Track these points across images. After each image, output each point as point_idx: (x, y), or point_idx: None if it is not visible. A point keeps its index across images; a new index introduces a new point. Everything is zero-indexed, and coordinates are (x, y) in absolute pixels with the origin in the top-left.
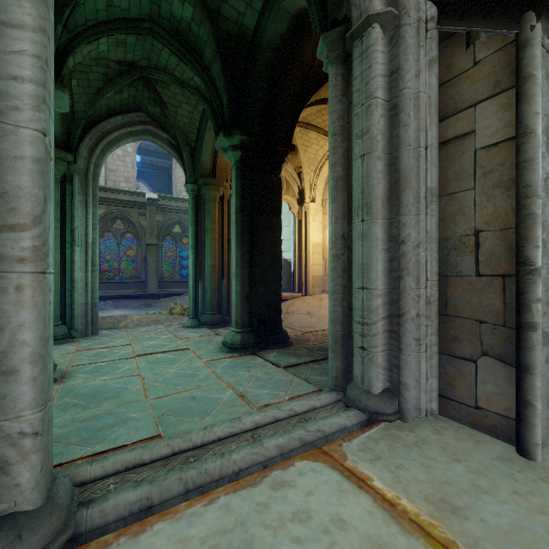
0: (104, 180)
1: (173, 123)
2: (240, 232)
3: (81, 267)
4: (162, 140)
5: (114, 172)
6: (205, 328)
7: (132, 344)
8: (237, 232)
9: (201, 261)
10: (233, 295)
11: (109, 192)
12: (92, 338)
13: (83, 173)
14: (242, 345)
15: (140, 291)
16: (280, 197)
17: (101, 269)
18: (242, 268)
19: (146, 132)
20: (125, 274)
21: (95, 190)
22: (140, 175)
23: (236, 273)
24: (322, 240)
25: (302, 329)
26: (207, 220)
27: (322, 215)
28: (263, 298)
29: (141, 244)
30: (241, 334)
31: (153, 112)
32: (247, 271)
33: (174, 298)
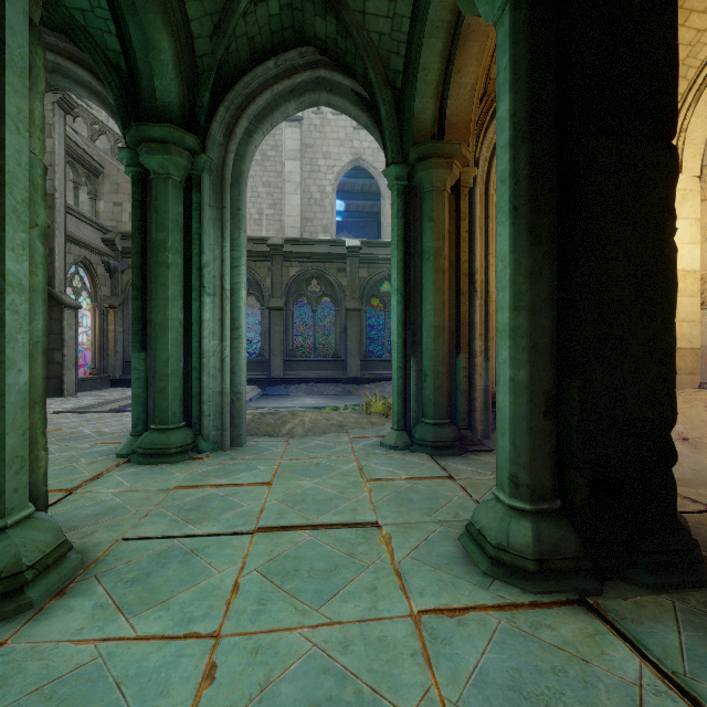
0: (299, 232)
1: (359, 39)
2: (527, 199)
3: (214, 330)
4: (344, 95)
5: (311, 222)
6: (422, 453)
7: (272, 483)
8: (515, 199)
9: (414, 317)
10: (502, 394)
11: (302, 245)
12: (227, 454)
13: (217, 172)
14: (537, 560)
15: (338, 373)
16: (672, 67)
17: (304, 346)
18: (532, 310)
19: (316, 87)
20: (329, 351)
21: (238, 201)
22: (344, 227)
23: (512, 326)
24: (698, 262)
25: (689, 493)
26: (426, 234)
27: (698, 203)
28: (610, 410)
29: (339, 311)
30: (531, 519)
31: (325, 35)
32: (549, 320)
33: (381, 385)
